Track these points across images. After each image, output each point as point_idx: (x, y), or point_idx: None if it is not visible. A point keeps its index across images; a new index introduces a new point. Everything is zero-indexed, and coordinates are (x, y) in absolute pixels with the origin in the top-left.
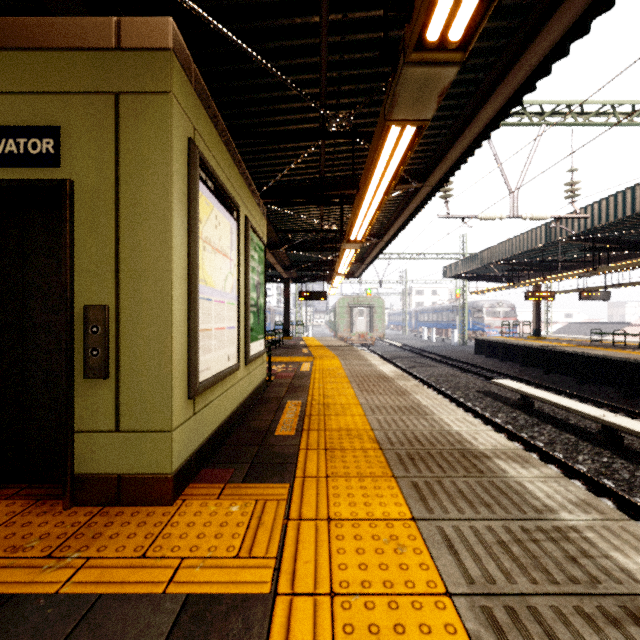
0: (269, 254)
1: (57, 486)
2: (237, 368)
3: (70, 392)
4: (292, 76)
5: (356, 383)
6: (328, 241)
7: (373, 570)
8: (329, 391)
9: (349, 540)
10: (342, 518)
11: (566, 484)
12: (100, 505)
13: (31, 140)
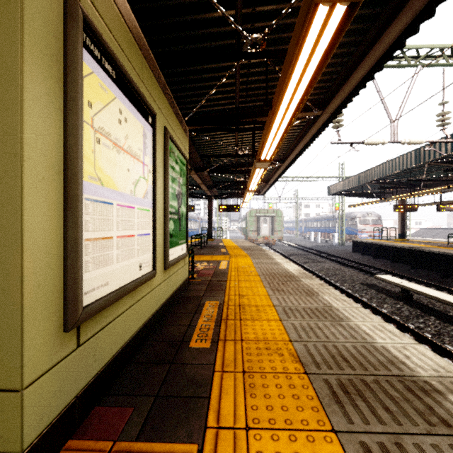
0: (196, 176)
1: None
2: (152, 275)
3: None
4: None
5: (267, 281)
6: (241, 165)
7: None
8: (244, 290)
9: None
10: None
11: None
12: None
13: None
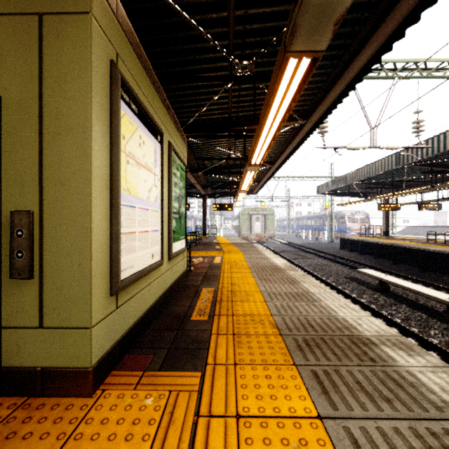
0: (191, 176)
1: None
2: (160, 264)
3: None
4: (206, 29)
5: (256, 273)
6: (234, 166)
7: None
8: (235, 280)
9: (258, 445)
10: (250, 415)
11: None
12: (25, 396)
13: None
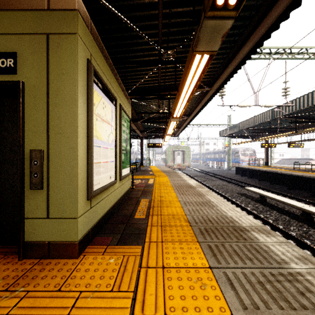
0: (133, 124)
1: (17, 247)
2: (115, 182)
3: (22, 197)
4: (144, 31)
5: (177, 189)
6: (162, 118)
7: (188, 300)
8: (163, 194)
9: (174, 280)
10: (170, 266)
11: (292, 246)
12: (38, 258)
13: (1, 59)
